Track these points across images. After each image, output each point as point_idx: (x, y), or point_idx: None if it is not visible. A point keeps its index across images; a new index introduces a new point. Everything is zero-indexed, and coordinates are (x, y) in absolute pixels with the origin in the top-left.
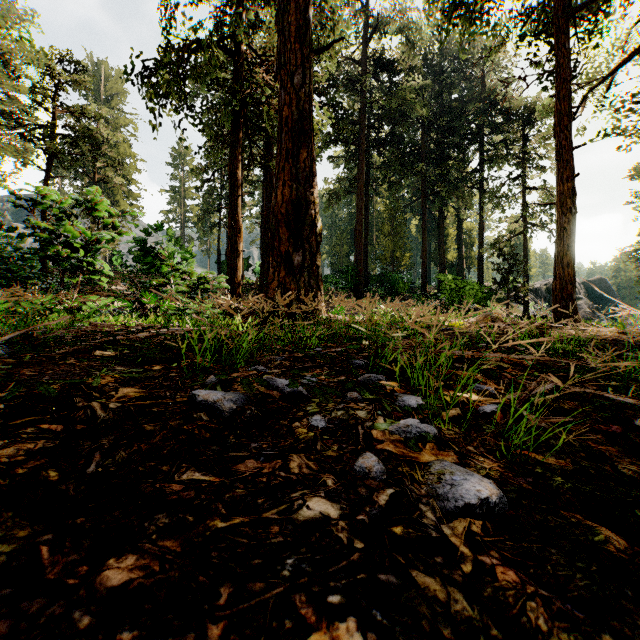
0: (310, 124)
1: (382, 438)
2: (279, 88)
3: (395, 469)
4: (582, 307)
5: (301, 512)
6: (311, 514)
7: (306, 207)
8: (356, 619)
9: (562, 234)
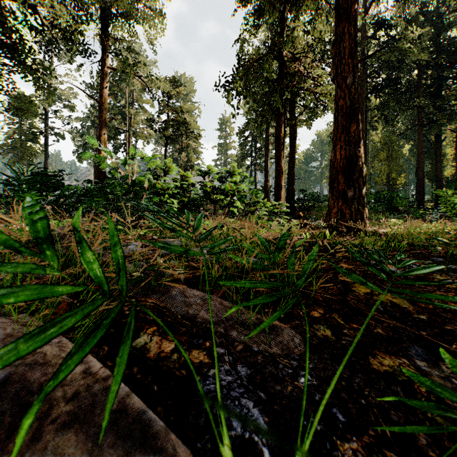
0: (358, 107)
1: None
2: (335, 88)
3: None
4: None
5: None
6: None
7: (356, 160)
8: None
9: None
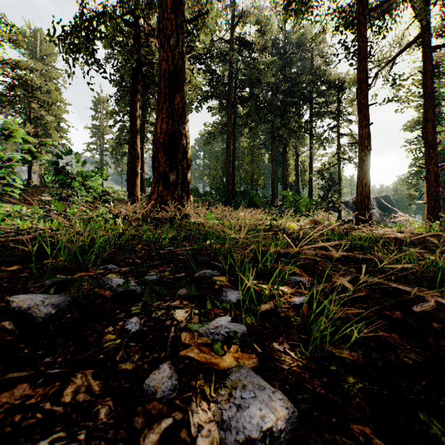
0: (183, 76)
1: (189, 342)
2: (159, 47)
3: (188, 383)
4: (375, 214)
5: None
6: None
7: (179, 138)
8: None
9: (362, 164)
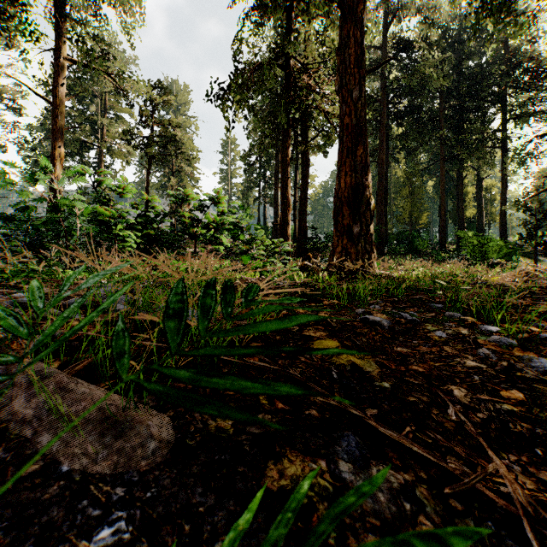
0: (365, 127)
1: (485, 343)
2: (340, 102)
3: (501, 356)
4: None
5: (466, 364)
6: (472, 365)
7: (363, 190)
8: (516, 391)
9: None
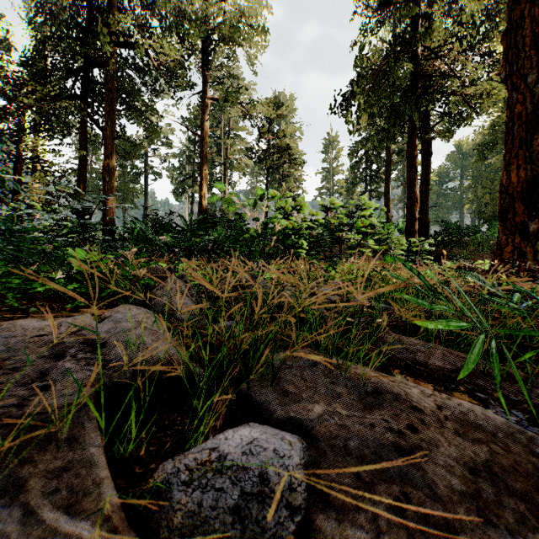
0: None
1: None
2: (508, 91)
3: None
4: None
5: None
6: None
7: None
8: None
9: None
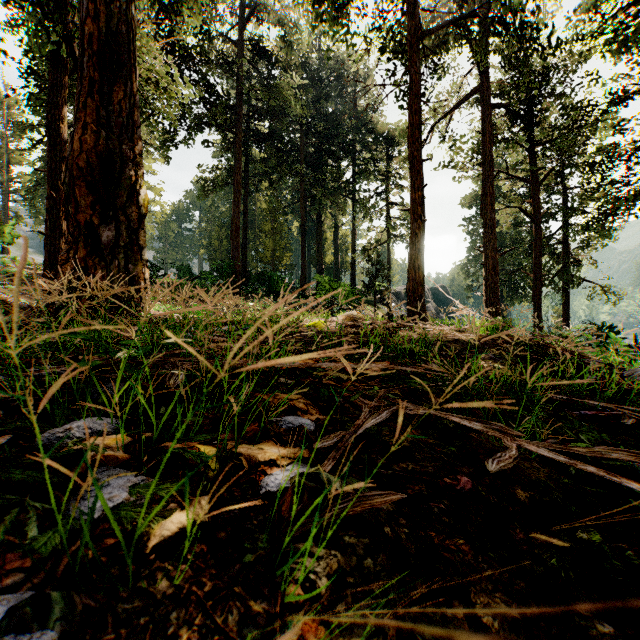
0: (130, 55)
1: None
2: None
3: None
4: (430, 309)
5: None
6: None
7: (122, 165)
8: None
9: (414, 239)
